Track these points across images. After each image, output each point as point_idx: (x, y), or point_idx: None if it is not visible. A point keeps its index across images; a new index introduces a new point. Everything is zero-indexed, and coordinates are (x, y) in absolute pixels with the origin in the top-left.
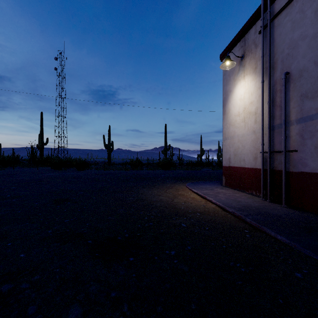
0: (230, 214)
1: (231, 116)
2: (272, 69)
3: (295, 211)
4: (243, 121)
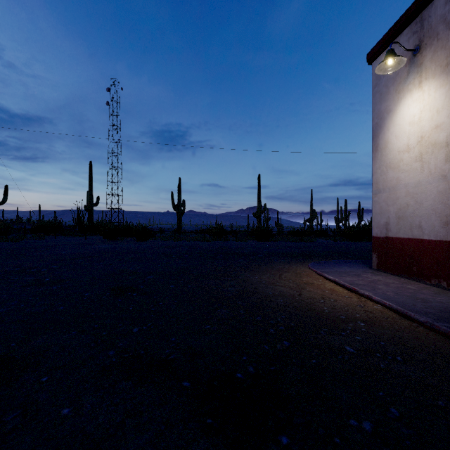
0: (423, 327)
1: (390, 153)
2: None
3: None
4: (418, 161)
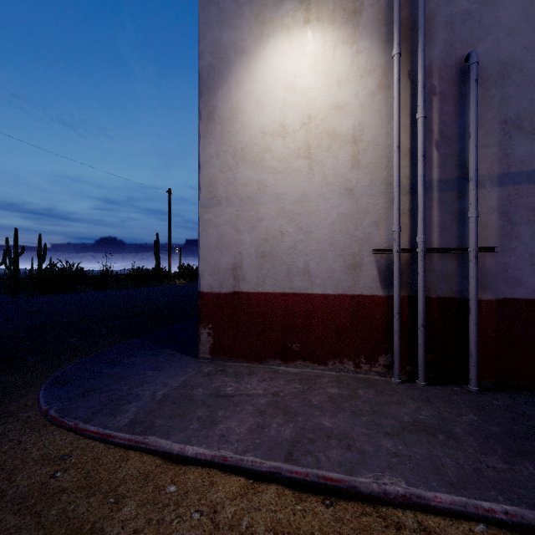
0: None
1: (245, 132)
2: (417, 35)
3: (522, 397)
4: (305, 157)
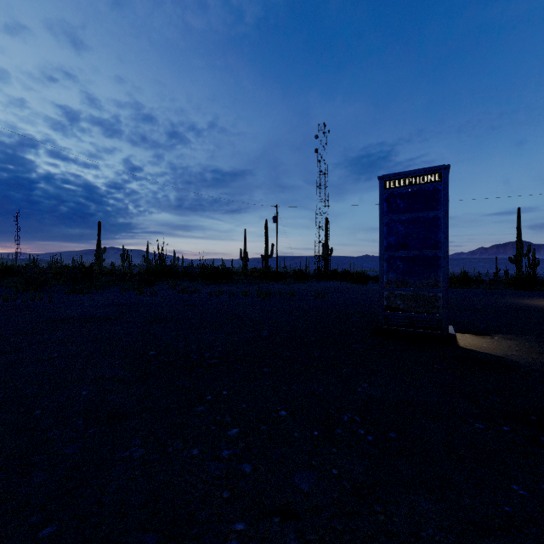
0: None
1: None
2: None
3: None
4: None
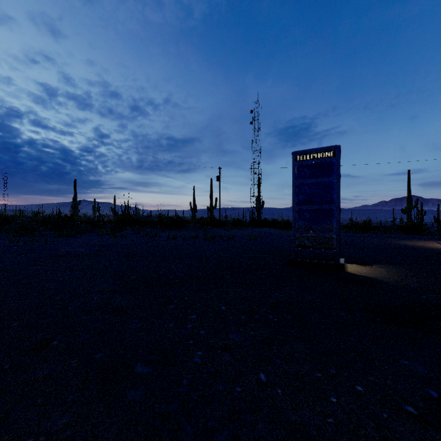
0: None
1: None
2: None
3: None
4: None
